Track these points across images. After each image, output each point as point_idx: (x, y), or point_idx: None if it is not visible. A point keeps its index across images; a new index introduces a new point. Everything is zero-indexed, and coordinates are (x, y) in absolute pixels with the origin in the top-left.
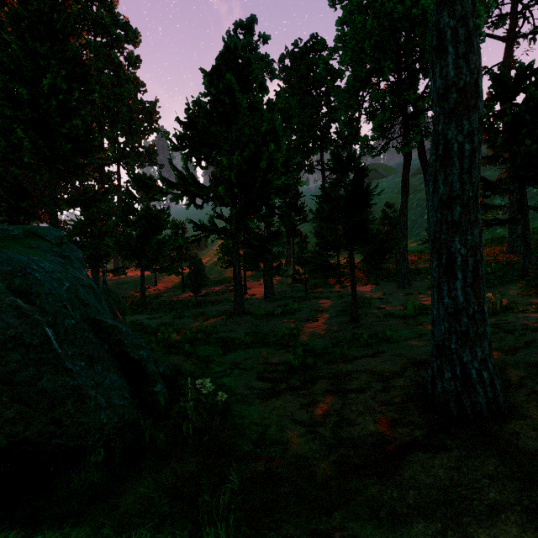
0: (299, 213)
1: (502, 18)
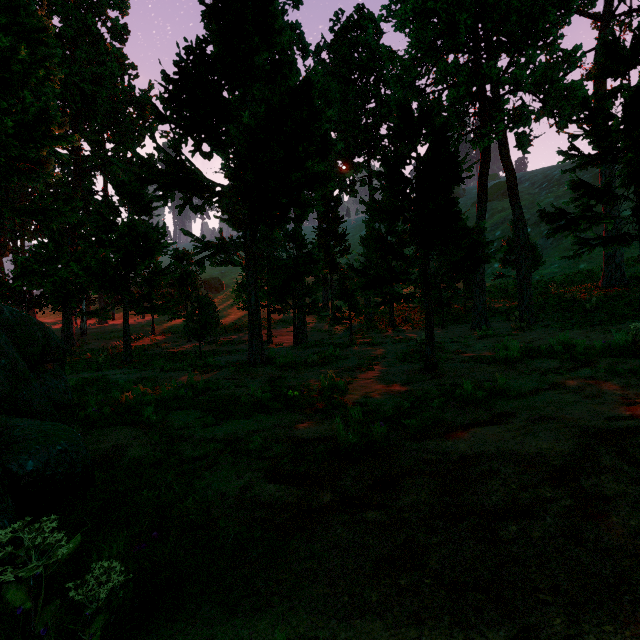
0: (340, 242)
1: None
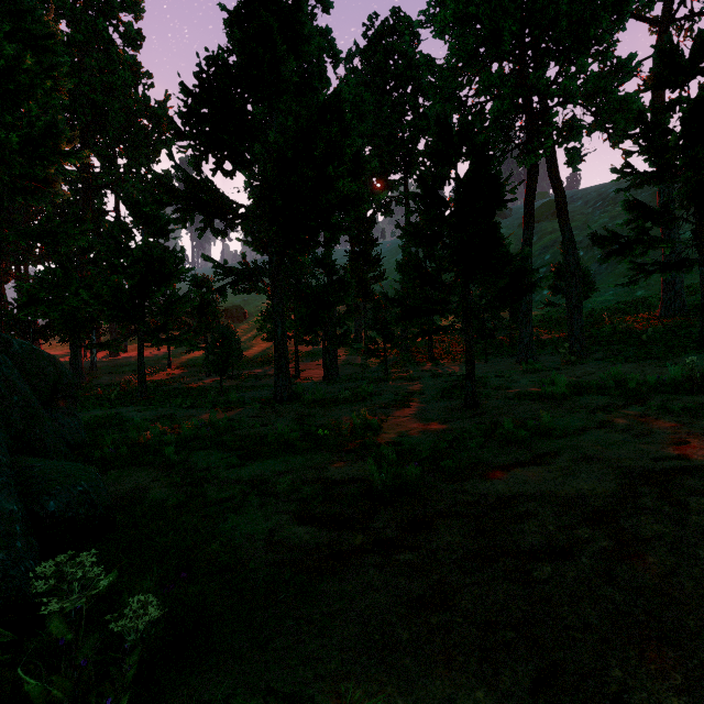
0: (374, 267)
1: None
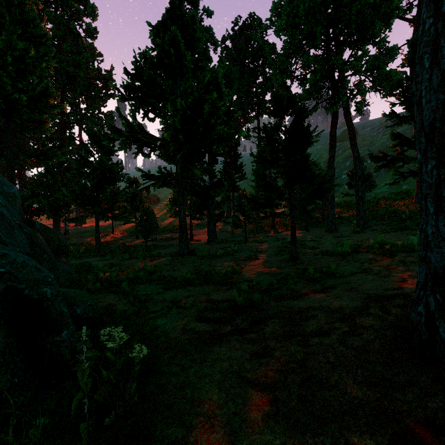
0: (238, 171)
1: (409, 5)
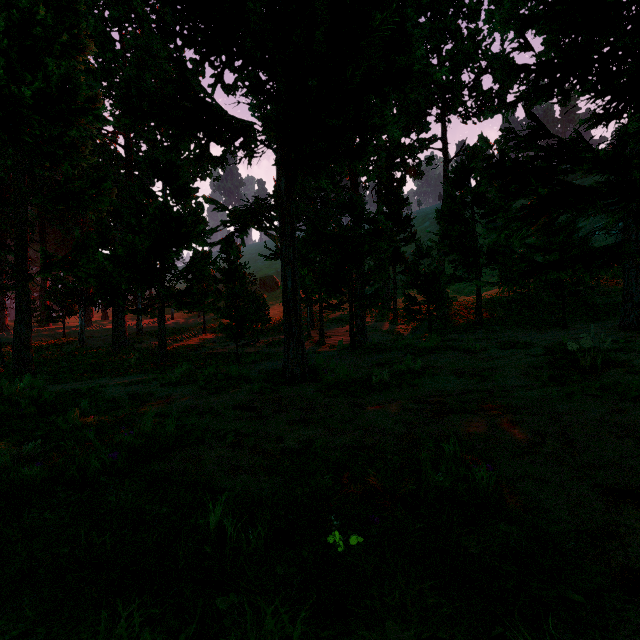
0: (404, 228)
1: None
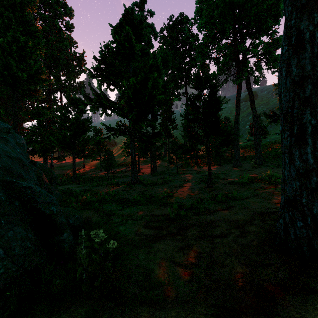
0: (172, 123)
1: None
